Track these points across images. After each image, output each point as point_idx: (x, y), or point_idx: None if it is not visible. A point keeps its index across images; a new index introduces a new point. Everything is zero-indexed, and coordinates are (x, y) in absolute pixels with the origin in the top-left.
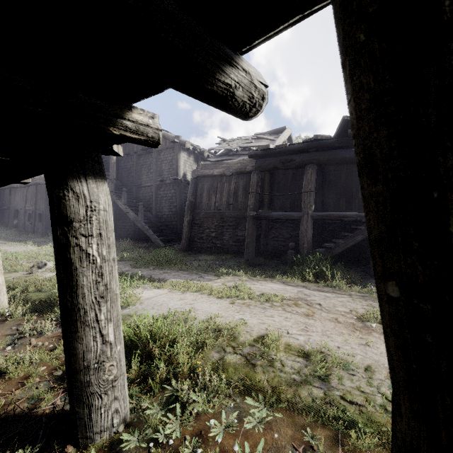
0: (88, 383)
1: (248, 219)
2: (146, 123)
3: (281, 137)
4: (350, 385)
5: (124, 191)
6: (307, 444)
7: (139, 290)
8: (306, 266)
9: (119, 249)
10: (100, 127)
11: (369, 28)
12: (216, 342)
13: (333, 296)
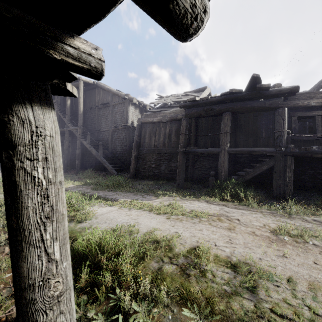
0: (33, 301)
1: (179, 154)
2: (89, 52)
3: (203, 94)
4: (277, 297)
5: (88, 134)
6: None
7: (96, 207)
8: (224, 189)
9: (85, 176)
10: (39, 48)
11: None
12: (156, 253)
13: (248, 213)
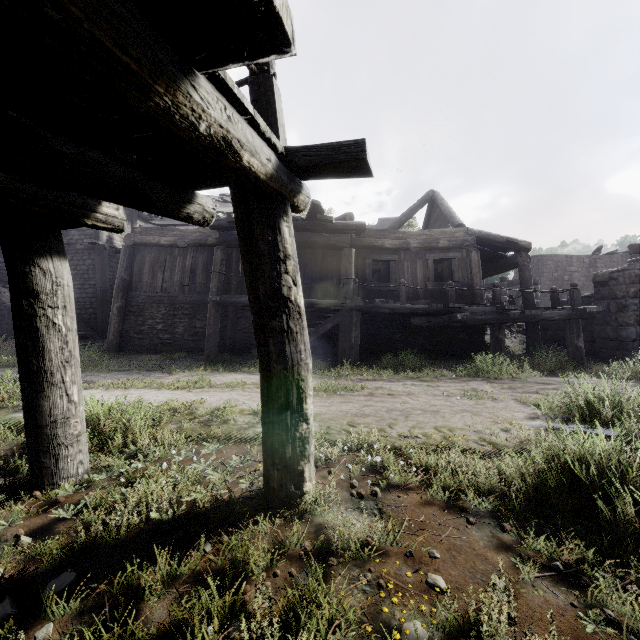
0: (56, 436)
1: (210, 306)
2: (114, 215)
3: None
4: None
5: None
6: (246, 453)
7: None
8: None
9: None
10: (78, 219)
11: (240, 230)
12: (174, 417)
13: None
